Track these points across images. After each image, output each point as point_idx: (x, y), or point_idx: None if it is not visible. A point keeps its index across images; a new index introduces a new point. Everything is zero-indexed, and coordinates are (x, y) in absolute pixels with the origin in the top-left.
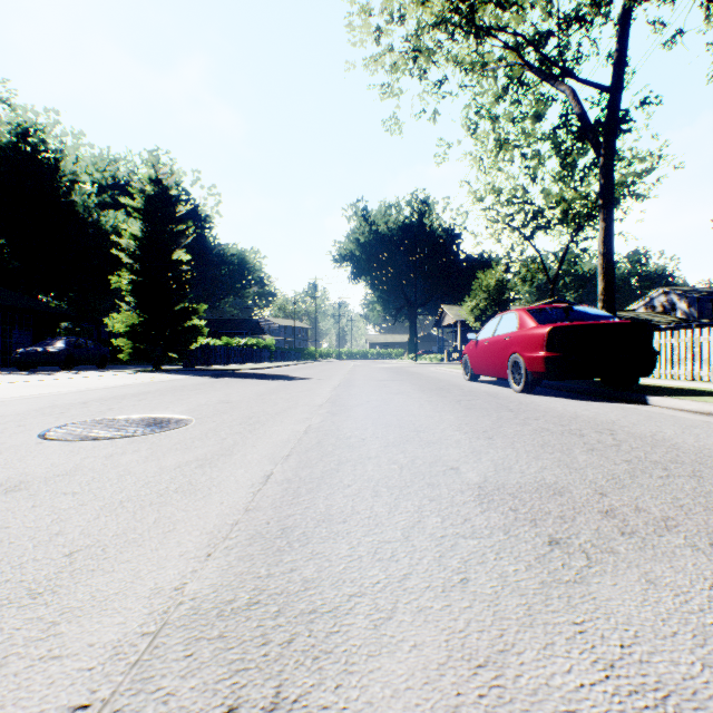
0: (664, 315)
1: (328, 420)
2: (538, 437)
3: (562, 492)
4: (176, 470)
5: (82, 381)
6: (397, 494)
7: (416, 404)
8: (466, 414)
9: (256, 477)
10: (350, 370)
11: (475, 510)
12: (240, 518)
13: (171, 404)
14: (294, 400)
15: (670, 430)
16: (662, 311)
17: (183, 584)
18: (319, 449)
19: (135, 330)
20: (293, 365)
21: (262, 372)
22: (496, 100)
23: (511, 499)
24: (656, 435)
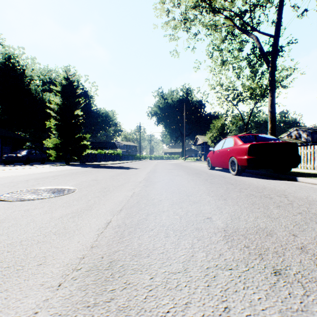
0: (296, 140)
1: (143, 189)
2: (249, 199)
3: (271, 234)
4: (59, 219)
5: (30, 170)
6: (178, 235)
7: (186, 181)
8: (211, 186)
9: (101, 224)
10: (155, 164)
11: (224, 247)
12: (86, 253)
13: (68, 181)
14: (128, 179)
15: (314, 195)
16: (295, 138)
17: (34, 313)
18: (137, 206)
19: (57, 146)
20: (129, 162)
21: (115, 165)
22: (221, 42)
23: (244, 239)
24: (308, 197)
